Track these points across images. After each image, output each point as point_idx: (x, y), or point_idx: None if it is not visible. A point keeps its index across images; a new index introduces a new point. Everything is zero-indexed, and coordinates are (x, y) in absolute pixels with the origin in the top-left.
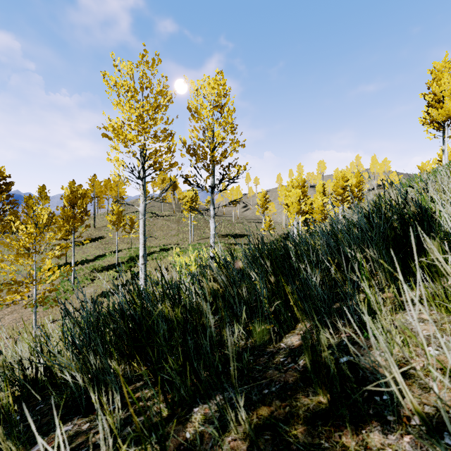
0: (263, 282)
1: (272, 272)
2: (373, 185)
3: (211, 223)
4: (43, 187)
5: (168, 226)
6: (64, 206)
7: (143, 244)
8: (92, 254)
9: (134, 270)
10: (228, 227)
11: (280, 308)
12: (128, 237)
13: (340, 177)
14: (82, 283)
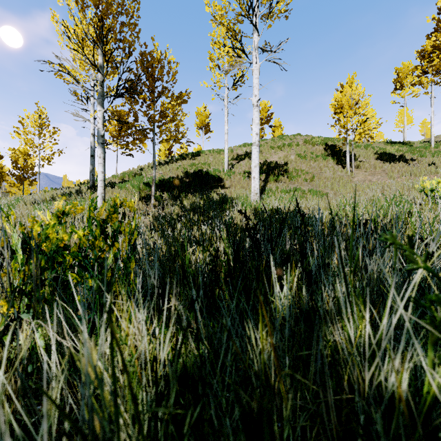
0: None
1: None
2: None
3: None
4: None
5: None
6: None
7: None
8: None
9: None
10: None
11: None
12: None
13: None
14: None
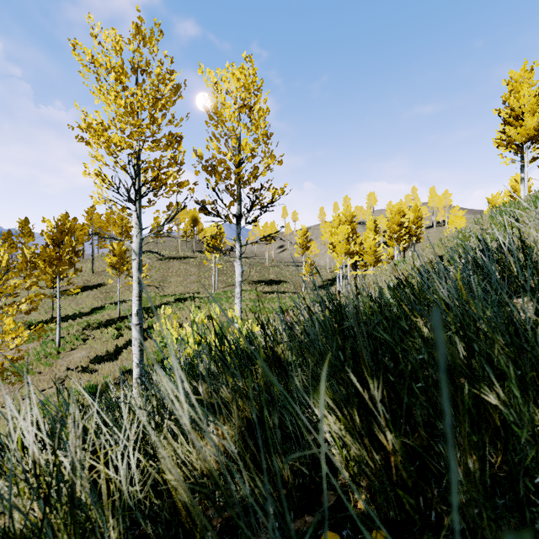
0: None
1: (388, 419)
2: None
3: (236, 266)
4: (25, 221)
5: (187, 270)
6: (46, 244)
7: (137, 296)
8: (88, 305)
9: None
10: (261, 271)
11: None
12: None
13: (395, 211)
14: (71, 345)
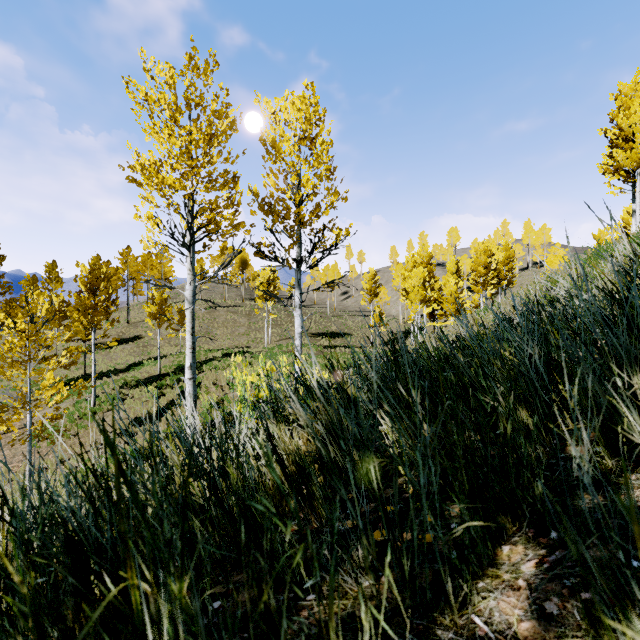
0: (426, 460)
1: (424, 415)
2: (622, 235)
3: (296, 315)
4: (53, 265)
5: (235, 321)
6: (80, 291)
7: (191, 348)
8: (124, 361)
9: (184, 385)
10: (321, 322)
11: (461, 513)
12: (177, 337)
13: (481, 250)
14: (107, 405)
